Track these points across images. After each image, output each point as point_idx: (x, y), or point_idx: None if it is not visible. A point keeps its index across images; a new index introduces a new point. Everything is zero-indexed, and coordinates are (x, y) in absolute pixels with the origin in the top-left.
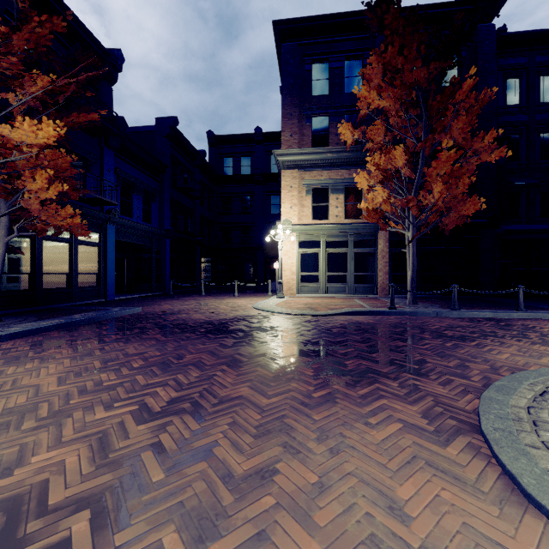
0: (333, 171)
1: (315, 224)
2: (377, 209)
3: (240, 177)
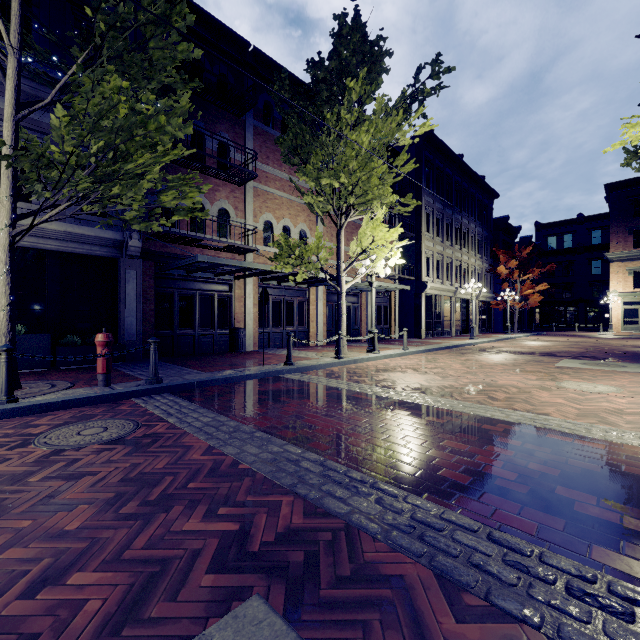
0: None
1: (635, 292)
2: None
3: (563, 250)
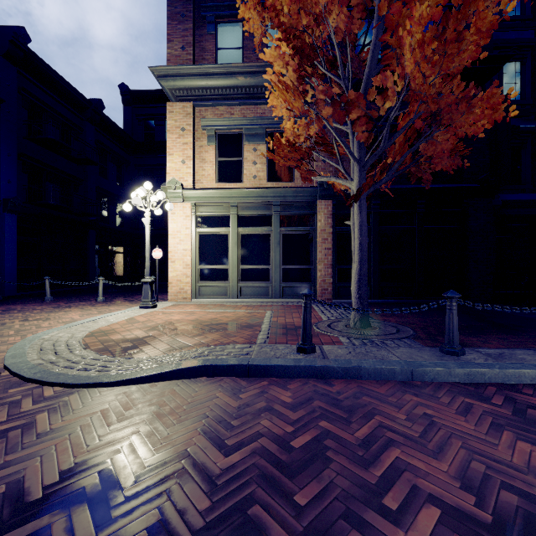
0: (249, 106)
1: (219, 188)
2: (301, 147)
3: (163, 144)
